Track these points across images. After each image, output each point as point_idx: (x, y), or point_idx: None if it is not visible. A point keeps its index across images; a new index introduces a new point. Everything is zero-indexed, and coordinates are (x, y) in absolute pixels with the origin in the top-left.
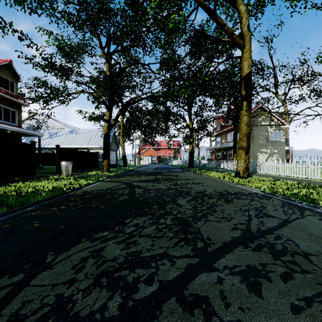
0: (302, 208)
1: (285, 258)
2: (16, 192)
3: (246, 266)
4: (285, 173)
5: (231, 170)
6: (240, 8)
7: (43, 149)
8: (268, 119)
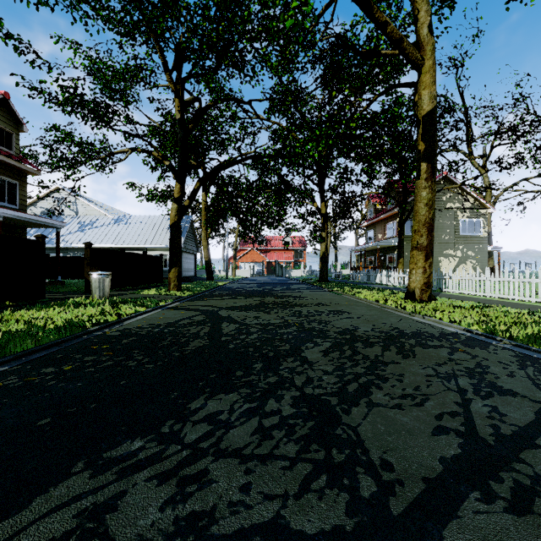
0: None
1: None
2: None
3: None
4: (497, 294)
5: (394, 287)
6: None
7: (69, 250)
8: (458, 199)
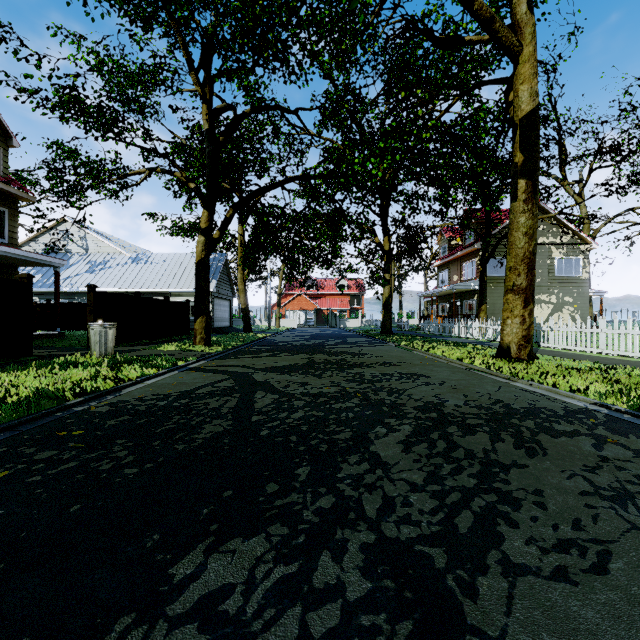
0: None
1: None
2: None
3: None
4: (616, 350)
5: (477, 340)
6: None
7: (76, 295)
8: (552, 232)
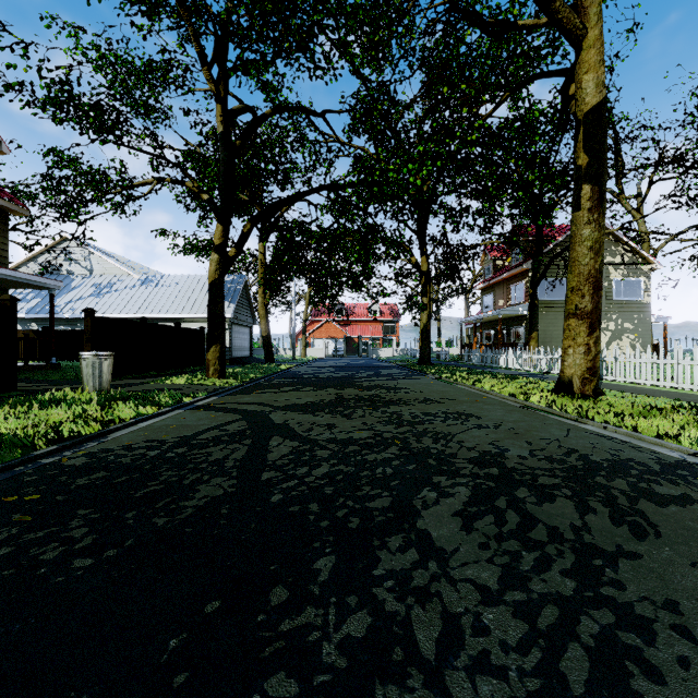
0: None
1: None
2: None
3: None
4: (695, 384)
5: (527, 372)
6: None
7: (78, 321)
8: (610, 251)
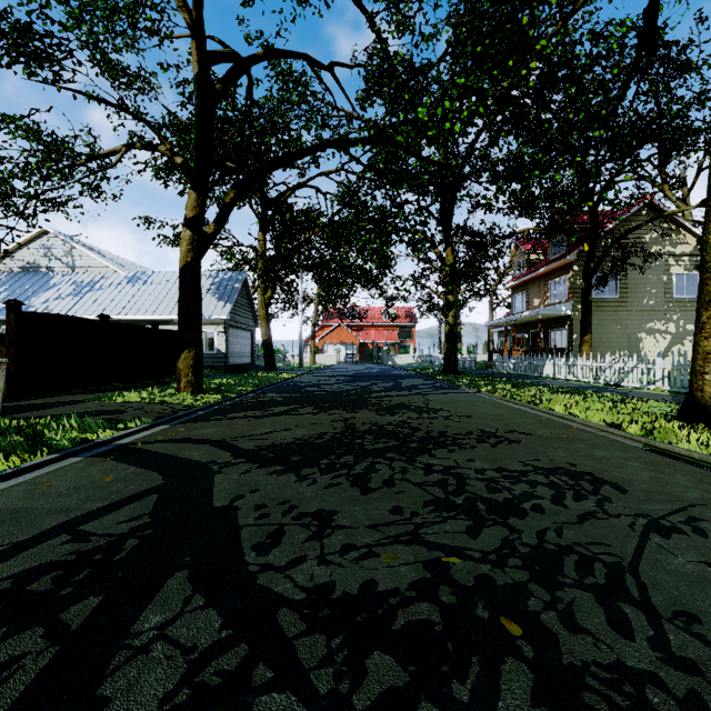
0: None
1: None
2: None
3: None
4: None
5: (587, 384)
6: None
7: None
8: (670, 239)
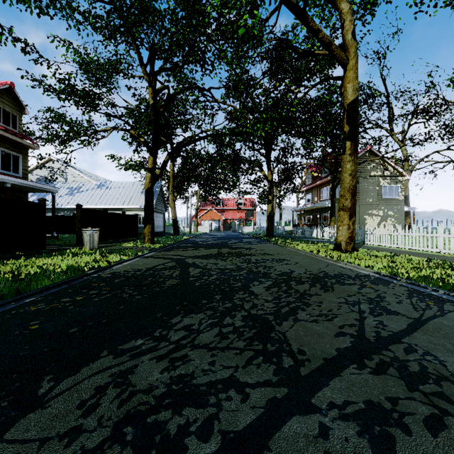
0: (438, 299)
1: (427, 388)
2: (12, 274)
3: (366, 404)
4: (407, 245)
5: (327, 240)
6: (342, 6)
7: (60, 210)
8: (380, 168)
